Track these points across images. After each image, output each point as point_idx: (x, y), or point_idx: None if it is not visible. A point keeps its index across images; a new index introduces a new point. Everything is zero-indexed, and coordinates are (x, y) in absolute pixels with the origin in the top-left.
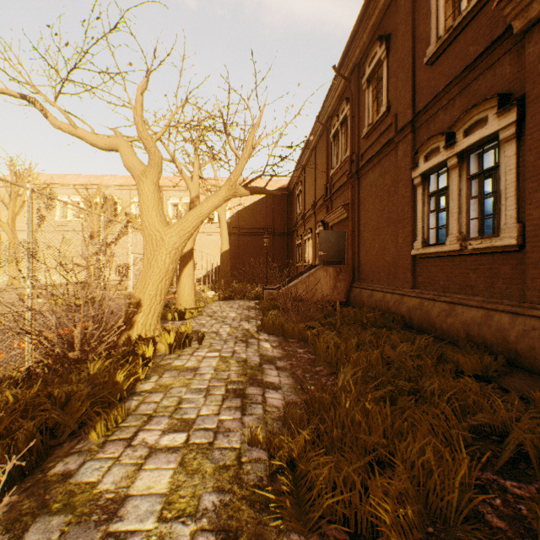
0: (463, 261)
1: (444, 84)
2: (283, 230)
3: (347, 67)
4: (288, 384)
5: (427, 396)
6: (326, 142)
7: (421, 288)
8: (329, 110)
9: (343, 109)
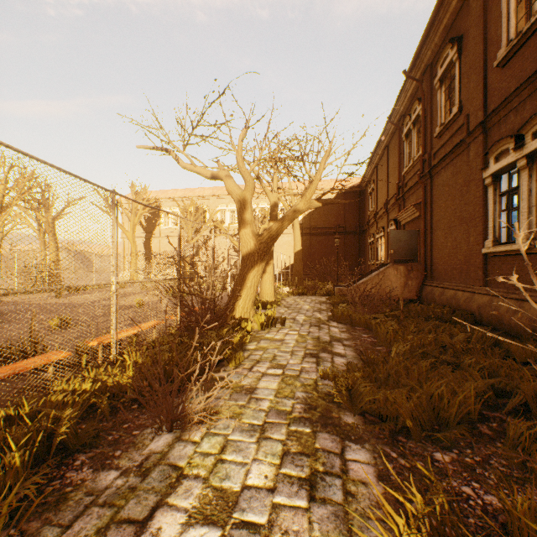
0: (533, 259)
1: (514, 87)
2: (354, 229)
3: (418, 69)
4: (352, 355)
5: (465, 368)
6: (398, 141)
7: (492, 286)
8: (401, 110)
9: (415, 108)
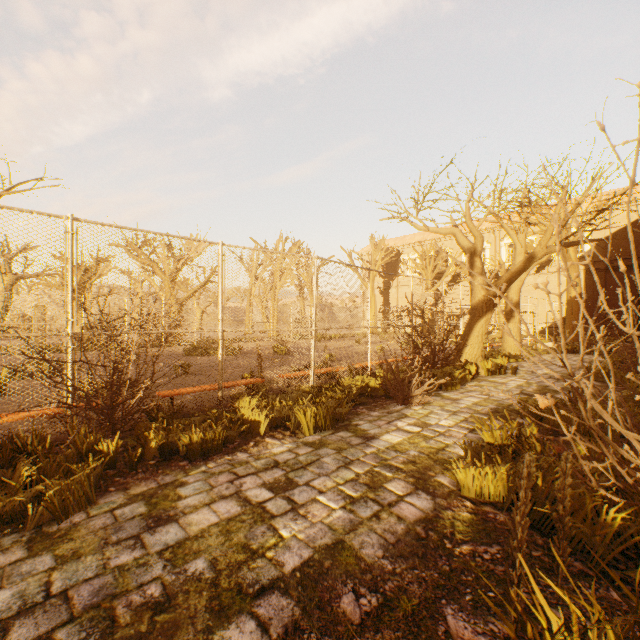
0: None
1: None
2: None
3: None
4: None
5: None
6: None
7: None
8: None
9: None
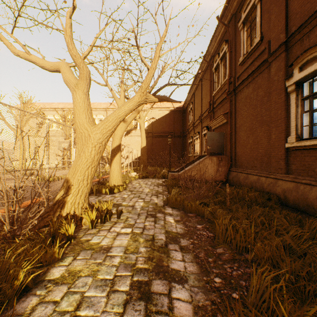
0: None
1: None
2: (180, 134)
3: (226, 18)
4: (194, 273)
5: None
6: (209, 73)
7: (294, 174)
8: (212, 51)
9: (223, 48)
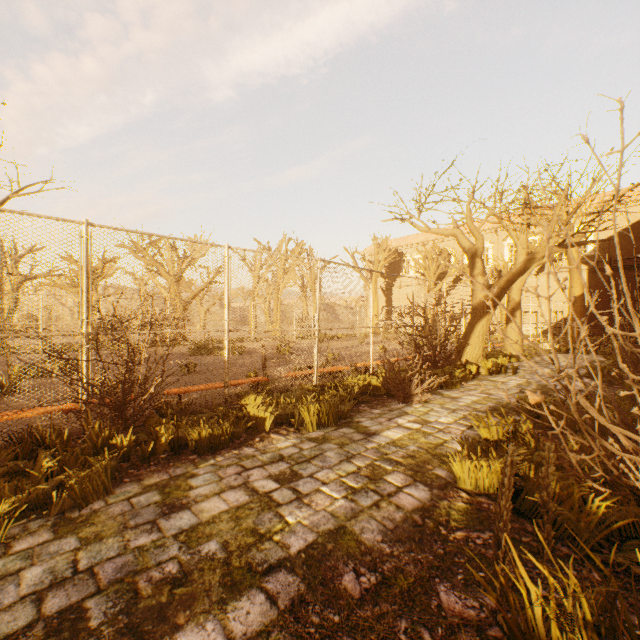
0: None
1: None
2: None
3: None
4: None
5: None
6: None
7: None
8: None
9: None
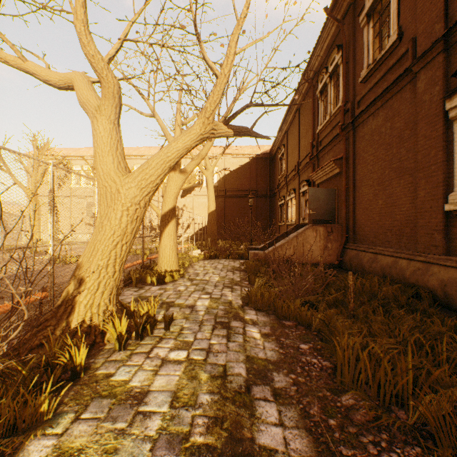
0: None
1: None
2: (265, 192)
3: (339, 10)
4: (304, 456)
5: None
6: (311, 99)
7: None
8: (316, 65)
9: (333, 59)
